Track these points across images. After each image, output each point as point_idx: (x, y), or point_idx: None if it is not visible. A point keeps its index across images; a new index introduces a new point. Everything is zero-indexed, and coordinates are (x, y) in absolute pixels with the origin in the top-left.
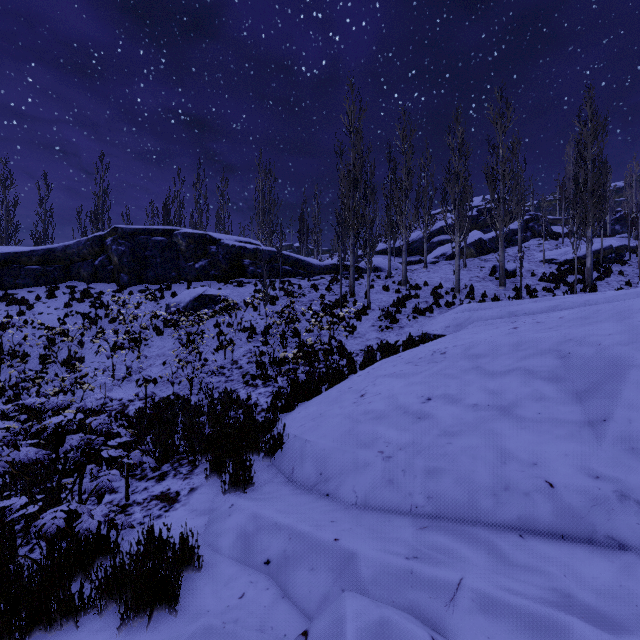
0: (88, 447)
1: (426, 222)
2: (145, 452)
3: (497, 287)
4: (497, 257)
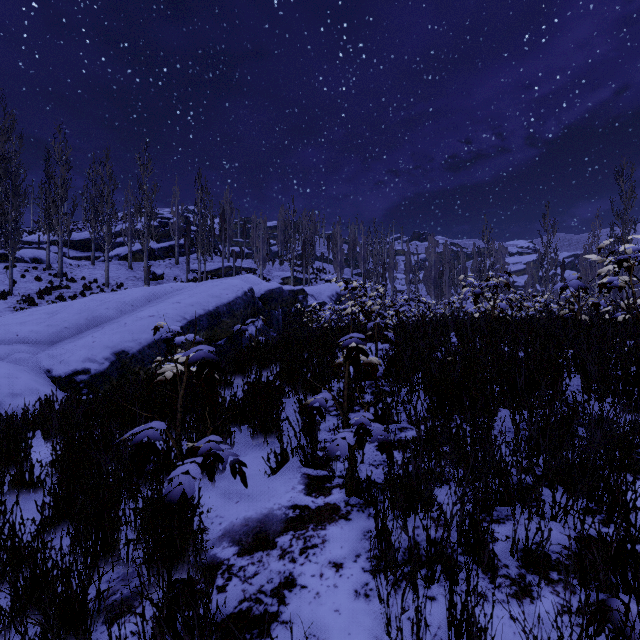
0: None
1: (93, 226)
2: None
3: (144, 285)
4: (161, 263)
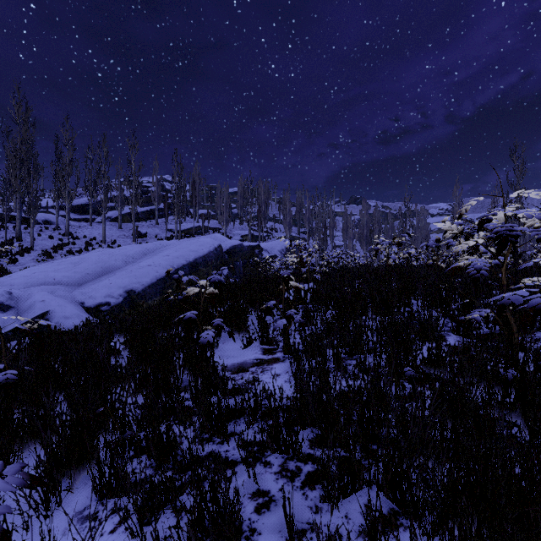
0: None
1: (91, 194)
2: None
3: (132, 242)
4: (144, 224)
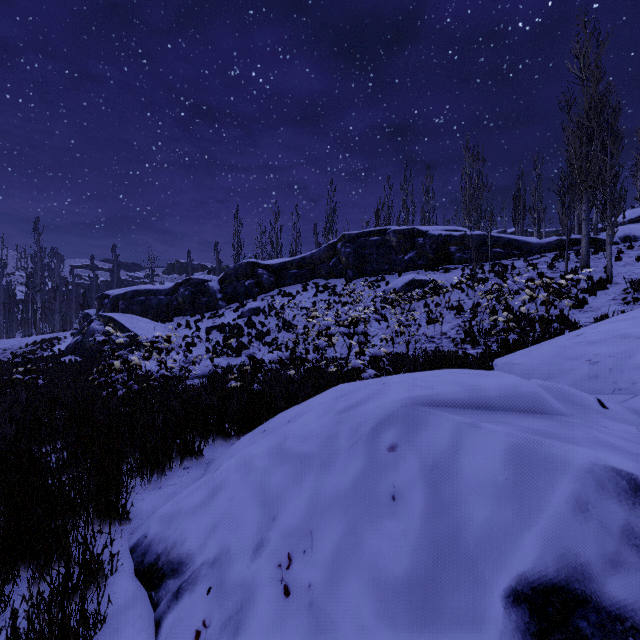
0: (366, 334)
1: None
2: (382, 373)
3: None
4: None
